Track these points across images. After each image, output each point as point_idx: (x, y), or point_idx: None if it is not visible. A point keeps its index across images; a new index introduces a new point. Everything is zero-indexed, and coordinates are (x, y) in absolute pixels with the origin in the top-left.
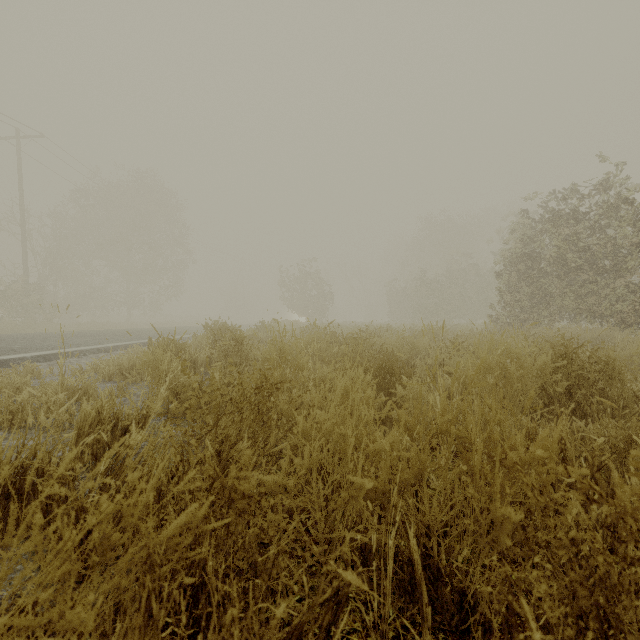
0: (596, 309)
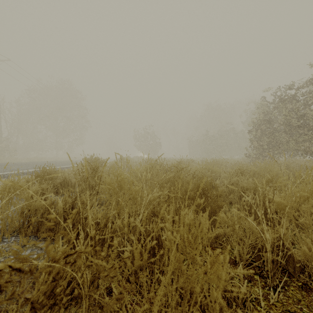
0: (308, 149)
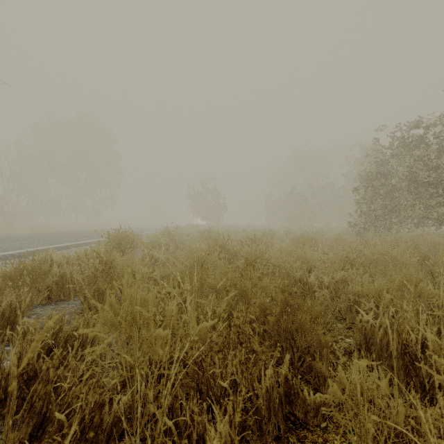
0: None
